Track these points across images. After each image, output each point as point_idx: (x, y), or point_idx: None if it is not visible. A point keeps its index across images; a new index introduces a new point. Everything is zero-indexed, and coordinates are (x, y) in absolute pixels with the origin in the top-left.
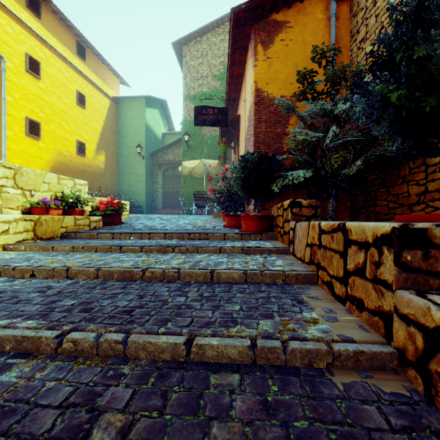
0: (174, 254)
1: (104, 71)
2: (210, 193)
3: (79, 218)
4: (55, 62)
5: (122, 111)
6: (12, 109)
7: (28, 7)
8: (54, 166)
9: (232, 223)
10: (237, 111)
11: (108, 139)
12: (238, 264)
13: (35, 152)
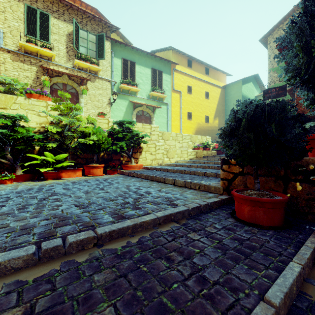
0: None
1: (218, 74)
2: None
3: (208, 151)
4: (196, 83)
5: (227, 92)
6: (183, 110)
7: (188, 66)
8: (196, 130)
9: None
10: None
11: (220, 110)
12: None
13: (190, 125)
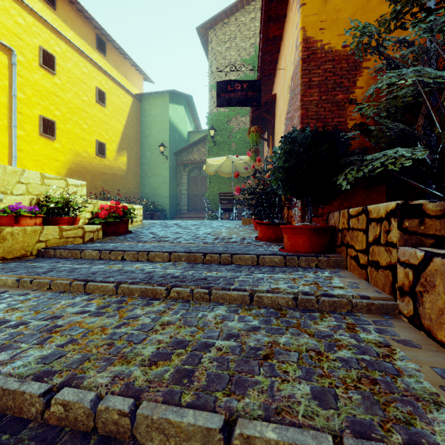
0: (166, 304)
1: (126, 67)
2: (237, 194)
3: (67, 228)
4: (72, 56)
5: (145, 109)
6: (23, 107)
7: None
8: (71, 168)
9: (267, 235)
10: (271, 93)
11: (131, 139)
12: (301, 372)
13: (50, 153)
